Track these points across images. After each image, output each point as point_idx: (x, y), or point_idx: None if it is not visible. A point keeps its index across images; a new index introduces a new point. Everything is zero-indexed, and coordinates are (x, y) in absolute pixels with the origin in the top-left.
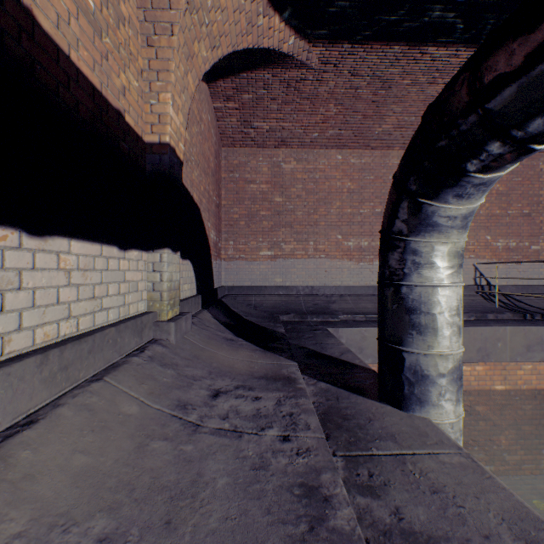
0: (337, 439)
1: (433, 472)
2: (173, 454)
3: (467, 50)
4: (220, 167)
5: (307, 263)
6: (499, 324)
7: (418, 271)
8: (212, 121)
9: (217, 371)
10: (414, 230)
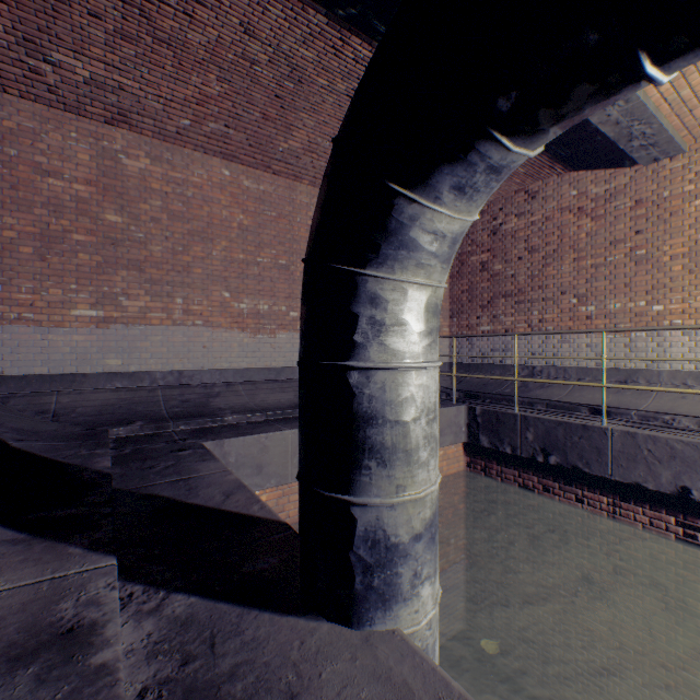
0: None
1: None
2: None
3: None
4: None
5: (171, 334)
6: None
7: (381, 339)
8: None
9: None
10: (376, 255)
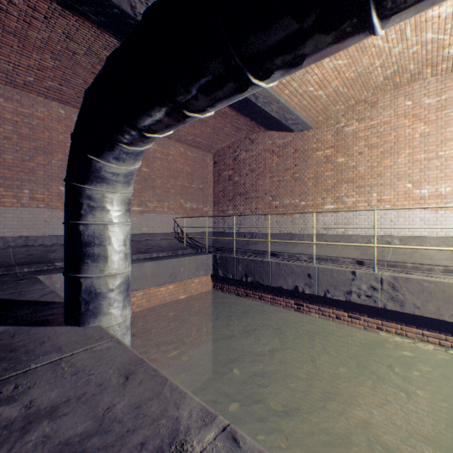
0: None
1: (83, 360)
2: None
3: None
4: None
5: (21, 212)
6: (183, 256)
7: (93, 213)
8: None
9: None
10: (89, 180)
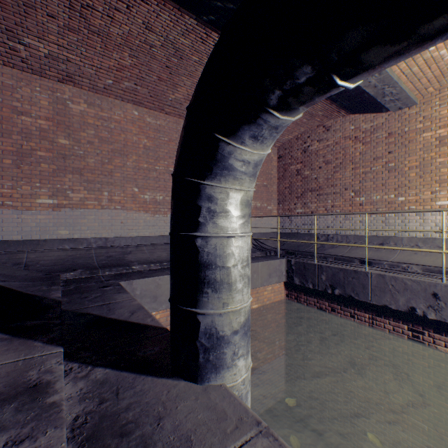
0: None
1: None
2: None
3: None
4: None
5: (101, 214)
6: (255, 260)
7: (214, 220)
8: None
9: None
10: (210, 173)
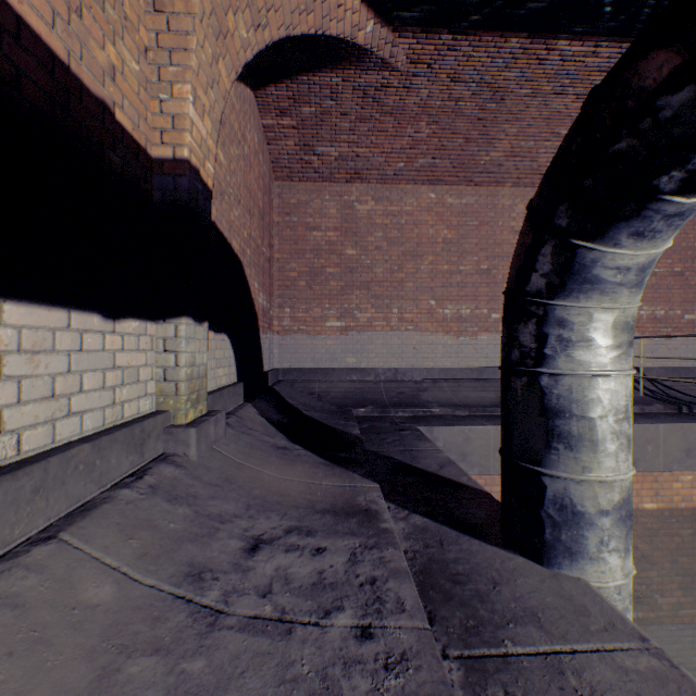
0: (448, 623)
1: (612, 691)
2: (166, 685)
3: (610, 46)
4: (272, 207)
5: (389, 338)
6: (648, 420)
7: (567, 352)
8: (260, 143)
9: (259, 503)
10: (562, 289)
